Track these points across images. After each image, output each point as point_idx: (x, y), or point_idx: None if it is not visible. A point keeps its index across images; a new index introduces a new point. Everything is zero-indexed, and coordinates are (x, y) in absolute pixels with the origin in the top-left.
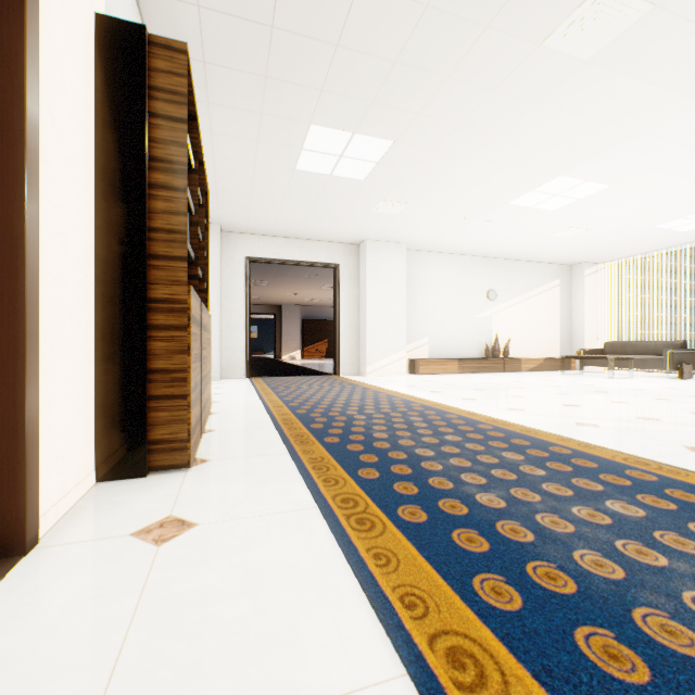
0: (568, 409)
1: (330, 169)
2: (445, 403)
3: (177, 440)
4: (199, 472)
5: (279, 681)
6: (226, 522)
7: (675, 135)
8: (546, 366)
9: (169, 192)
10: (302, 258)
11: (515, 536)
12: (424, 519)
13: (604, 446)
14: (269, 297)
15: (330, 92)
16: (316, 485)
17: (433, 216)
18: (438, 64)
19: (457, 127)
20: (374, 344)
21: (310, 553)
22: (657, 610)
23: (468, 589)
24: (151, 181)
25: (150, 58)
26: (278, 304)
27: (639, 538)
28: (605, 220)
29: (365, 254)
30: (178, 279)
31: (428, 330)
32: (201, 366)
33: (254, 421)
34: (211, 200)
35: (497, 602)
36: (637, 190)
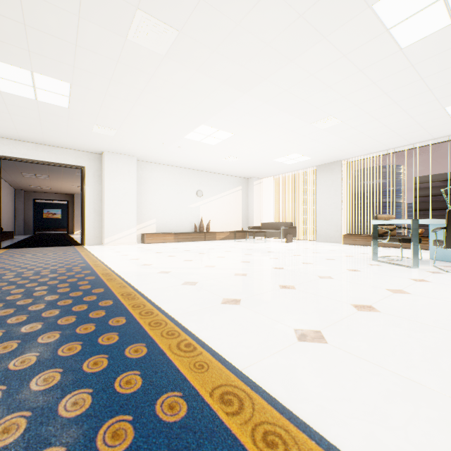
0: (179, 263)
1: (33, 96)
2: (109, 263)
3: None
4: None
5: None
6: None
7: (247, 110)
8: (231, 236)
9: None
10: (51, 160)
11: None
12: None
13: (134, 286)
14: (58, 187)
15: None
16: None
17: (141, 140)
18: (62, 34)
19: (111, 82)
20: (111, 223)
21: None
22: None
23: None
24: None
25: None
26: (71, 193)
27: None
28: (247, 154)
29: (104, 161)
30: None
31: (156, 214)
32: None
33: None
34: None
35: None
36: (250, 139)
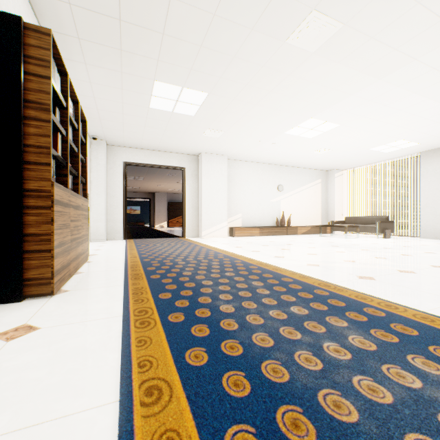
0: (309, 256)
1: (172, 108)
2: (240, 253)
3: (44, 278)
4: (58, 298)
5: (42, 409)
6: (59, 326)
7: (370, 97)
8: (312, 231)
9: (39, 122)
10: (161, 163)
11: (227, 327)
12: (181, 320)
13: (313, 277)
14: (146, 187)
15: (164, 62)
16: (128, 303)
17: (241, 139)
18: (227, 49)
19: (245, 87)
20: (207, 218)
21: (101, 341)
22: (276, 361)
23: (181, 356)
24: (25, 115)
25: (25, 37)
26: (152, 192)
27: (295, 325)
28: (341, 145)
29: (201, 161)
30: (45, 177)
31: (241, 209)
32: (71, 232)
33: (113, 266)
34: (97, 125)
35: (193, 361)
36: (356, 128)
